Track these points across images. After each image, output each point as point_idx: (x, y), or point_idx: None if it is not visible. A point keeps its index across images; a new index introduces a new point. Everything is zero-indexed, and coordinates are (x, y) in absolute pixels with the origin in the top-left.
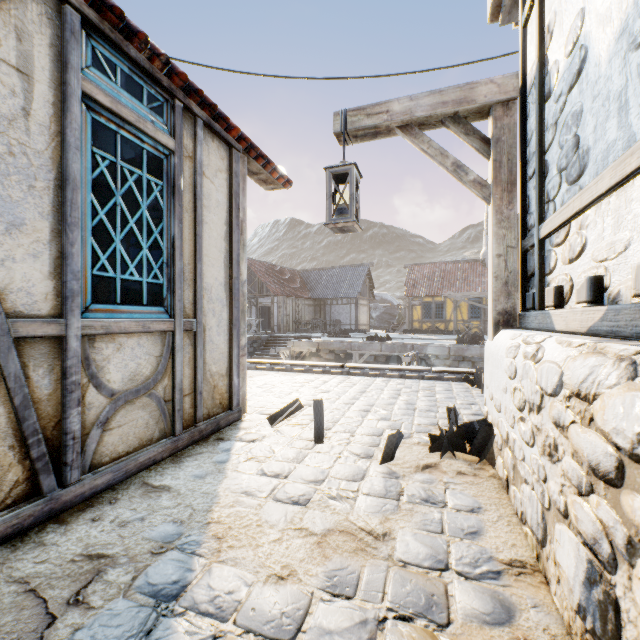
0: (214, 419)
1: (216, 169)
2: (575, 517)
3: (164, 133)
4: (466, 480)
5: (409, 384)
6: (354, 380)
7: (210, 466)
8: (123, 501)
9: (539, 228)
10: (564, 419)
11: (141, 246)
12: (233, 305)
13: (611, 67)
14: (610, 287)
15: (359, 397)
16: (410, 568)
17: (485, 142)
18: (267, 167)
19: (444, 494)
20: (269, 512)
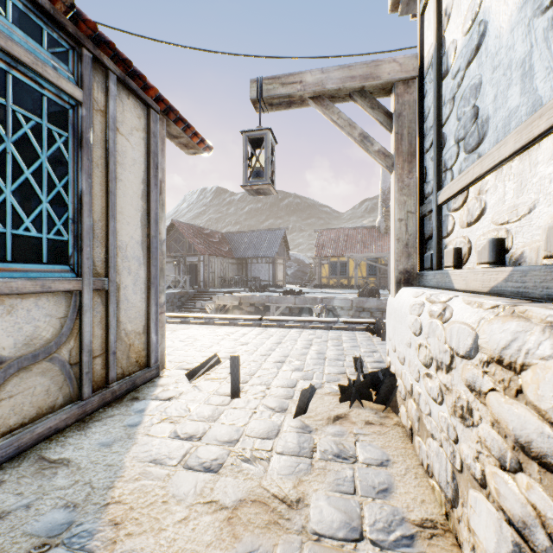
0: (129, 378)
1: (132, 127)
2: (496, 490)
3: (69, 81)
4: (374, 430)
5: (319, 334)
6: (271, 332)
7: (120, 431)
8: (9, 483)
9: (437, 195)
10: (481, 384)
11: (40, 199)
12: (151, 263)
13: (513, 36)
14: (512, 249)
15: (275, 348)
16: (325, 542)
17: (388, 116)
18: (187, 131)
19: (355, 447)
20: (178, 484)
